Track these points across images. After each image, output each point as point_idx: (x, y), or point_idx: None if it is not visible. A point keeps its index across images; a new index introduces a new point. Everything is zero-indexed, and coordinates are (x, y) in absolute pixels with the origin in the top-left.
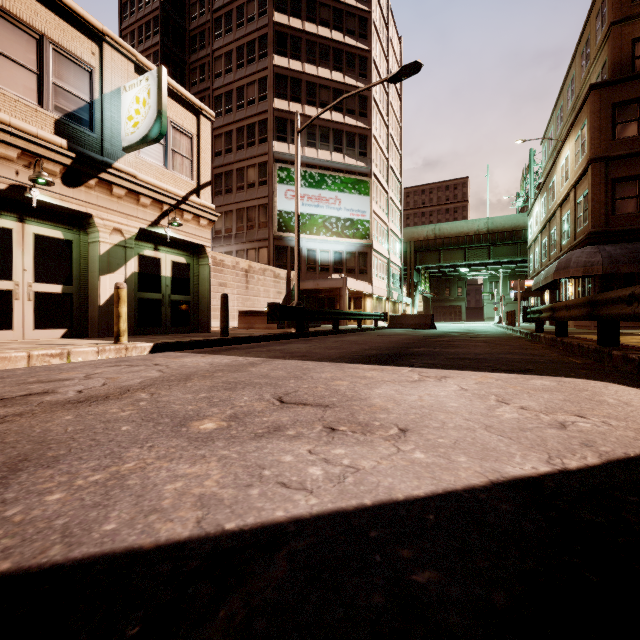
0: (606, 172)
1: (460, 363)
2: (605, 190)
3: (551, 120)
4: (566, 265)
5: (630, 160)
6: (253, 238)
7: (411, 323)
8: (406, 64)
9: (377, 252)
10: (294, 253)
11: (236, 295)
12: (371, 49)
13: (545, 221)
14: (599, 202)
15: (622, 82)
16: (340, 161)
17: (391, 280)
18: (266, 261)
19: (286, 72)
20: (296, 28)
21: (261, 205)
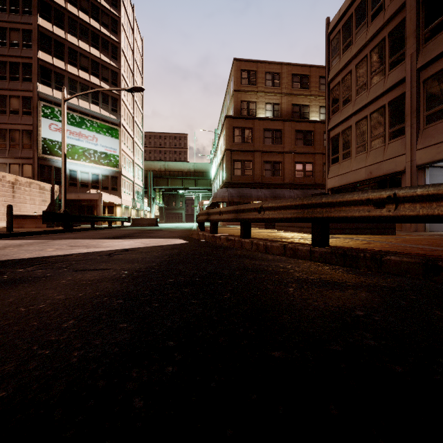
0: (231, 156)
1: (144, 237)
2: (231, 164)
3: (220, 120)
4: (216, 196)
5: (239, 153)
6: (17, 155)
7: (145, 223)
8: (136, 86)
9: (125, 176)
10: (58, 171)
11: (3, 202)
12: (120, 42)
13: (216, 171)
14: (229, 169)
15: (236, 118)
16: (97, 111)
17: (135, 195)
18: (30, 175)
19: (50, 34)
20: (59, 4)
21: (25, 130)
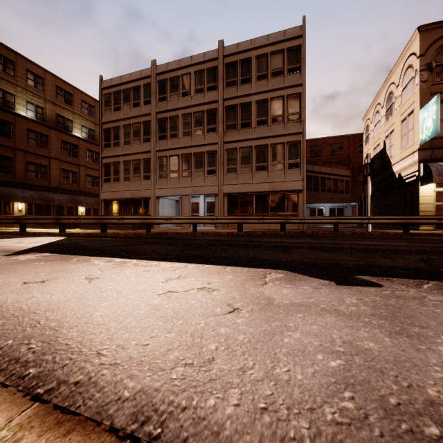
0: None
1: None
2: None
3: None
4: None
5: None
6: None
7: None
8: None
9: None
10: None
11: None
12: None
13: None
14: None
15: None
16: None
17: None
18: None
19: None
20: None
21: None
